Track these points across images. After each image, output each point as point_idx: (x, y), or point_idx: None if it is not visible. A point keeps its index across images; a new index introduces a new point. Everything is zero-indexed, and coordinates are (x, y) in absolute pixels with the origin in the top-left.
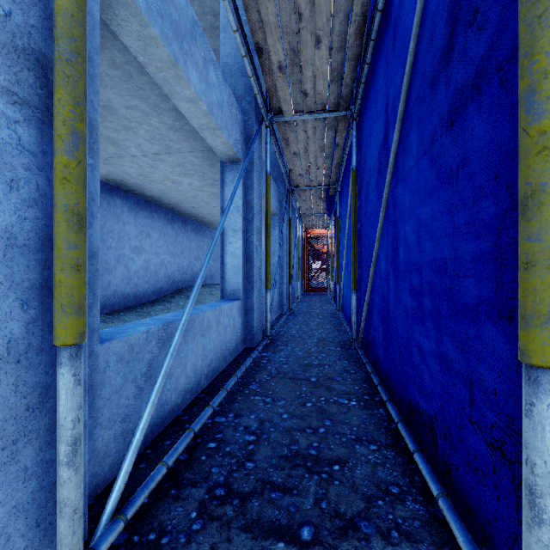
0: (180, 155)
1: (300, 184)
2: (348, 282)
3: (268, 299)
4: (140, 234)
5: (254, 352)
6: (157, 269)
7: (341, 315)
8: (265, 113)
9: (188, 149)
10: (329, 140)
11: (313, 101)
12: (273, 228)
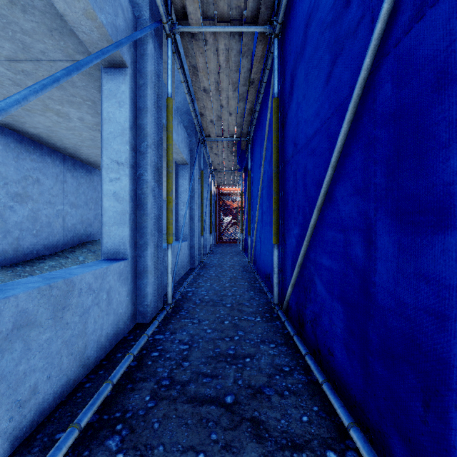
0: (49, 65)
1: (212, 133)
2: (263, 234)
3: (169, 257)
4: (24, 179)
5: (140, 342)
6: (51, 220)
7: (254, 269)
8: (165, 13)
9: (58, 54)
10: (244, 73)
11: (226, 2)
12: (183, 177)
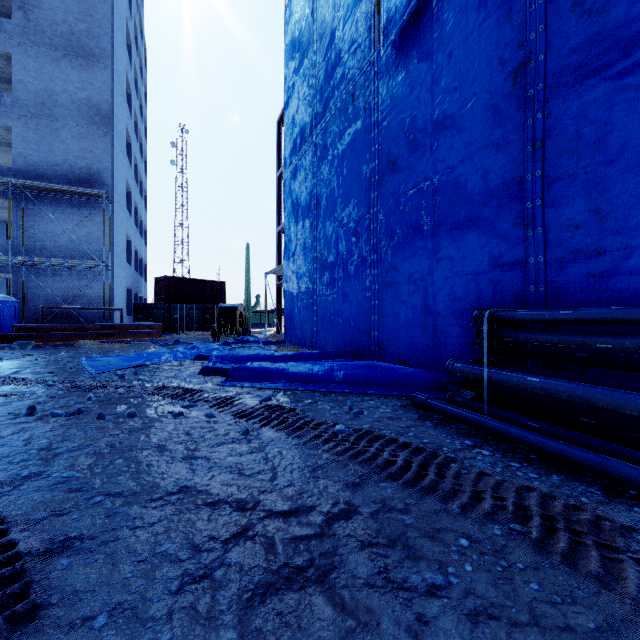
0: None
1: None
2: None
3: None
4: None
5: None
6: None
7: None
8: None
9: None
10: None
11: None
12: None
